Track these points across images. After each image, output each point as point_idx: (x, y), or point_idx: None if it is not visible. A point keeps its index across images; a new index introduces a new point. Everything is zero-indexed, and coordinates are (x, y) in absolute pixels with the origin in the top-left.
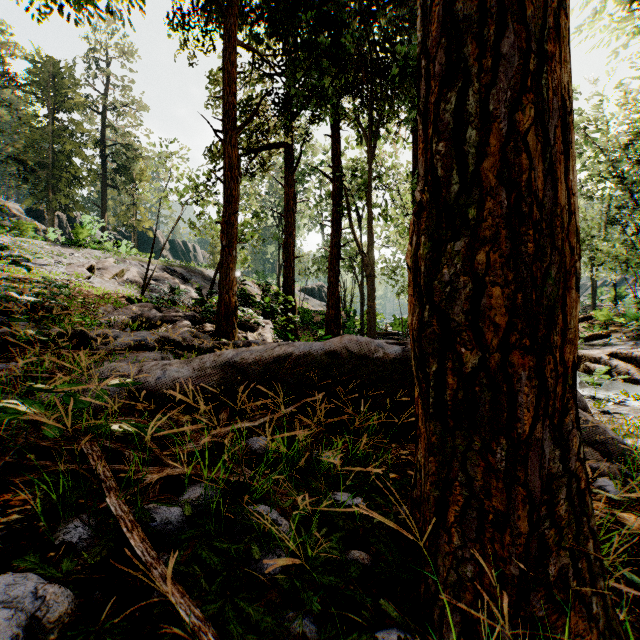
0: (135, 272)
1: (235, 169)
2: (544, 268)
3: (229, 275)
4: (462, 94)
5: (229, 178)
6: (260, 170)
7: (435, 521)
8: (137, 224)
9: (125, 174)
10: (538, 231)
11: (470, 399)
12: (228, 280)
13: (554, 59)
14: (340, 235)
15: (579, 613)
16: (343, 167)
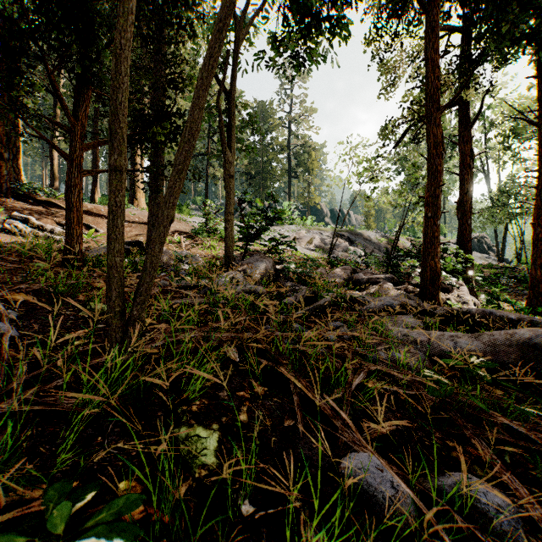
0: (318, 239)
1: (440, 146)
2: None
3: (434, 243)
4: None
5: (434, 155)
6: None
7: None
8: (310, 201)
9: (302, 166)
10: None
11: None
12: (433, 248)
13: None
14: None
15: None
16: None
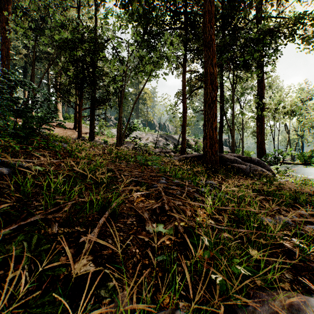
0: (151, 138)
1: (185, 109)
2: (212, 142)
3: (184, 139)
4: (206, 127)
5: (184, 112)
6: (194, 97)
7: (203, 164)
8: (148, 119)
9: (144, 100)
10: (211, 139)
11: (206, 153)
12: (183, 141)
13: (214, 123)
14: (223, 122)
15: (214, 170)
16: (223, 98)
